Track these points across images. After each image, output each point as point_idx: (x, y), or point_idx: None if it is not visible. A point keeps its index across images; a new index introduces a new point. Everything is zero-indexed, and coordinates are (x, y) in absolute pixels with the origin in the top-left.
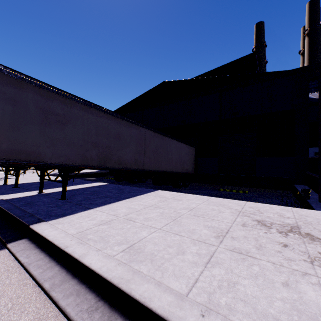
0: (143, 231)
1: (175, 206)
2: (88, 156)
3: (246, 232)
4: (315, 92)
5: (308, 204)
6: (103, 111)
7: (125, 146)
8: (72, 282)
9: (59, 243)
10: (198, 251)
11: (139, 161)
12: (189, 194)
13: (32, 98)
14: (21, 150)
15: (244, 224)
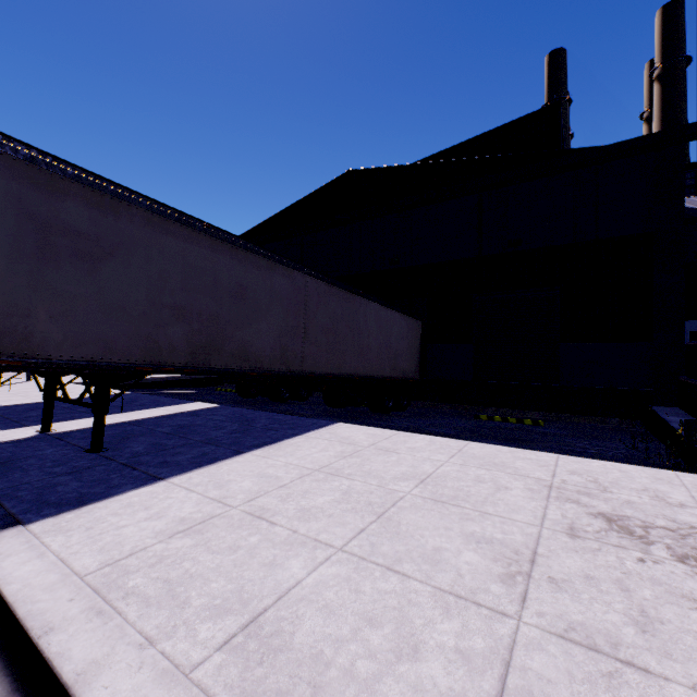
0: (294, 560)
1: (381, 471)
2: (161, 340)
3: (587, 561)
4: (692, 196)
5: None
6: (200, 229)
7: (256, 316)
8: None
9: (30, 611)
10: (461, 642)
11: (291, 353)
12: (413, 435)
13: (7, 189)
14: None
15: (573, 531)
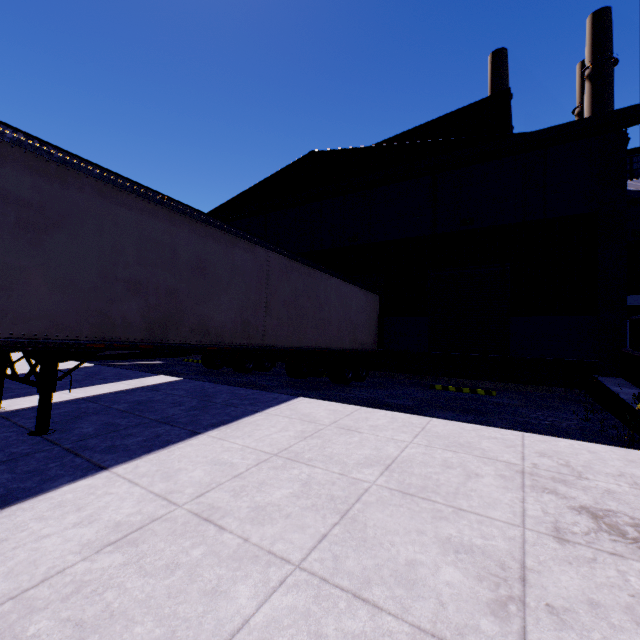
0: (242, 585)
1: (344, 455)
2: (114, 315)
3: (585, 578)
4: (629, 180)
5: None
6: (158, 201)
7: (217, 290)
8: None
9: None
10: None
11: (253, 327)
12: (374, 411)
13: None
14: None
15: (559, 533)
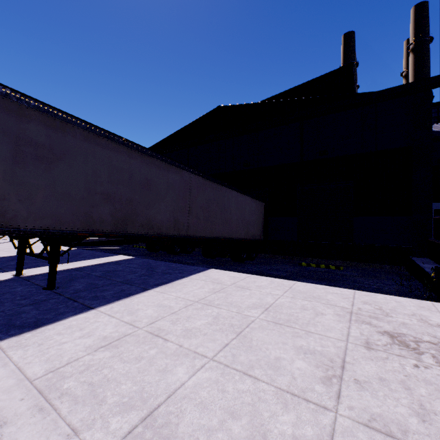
0: (180, 367)
1: (239, 302)
2: (94, 215)
3: (380, 367)
4: (435, 123)
5: None
6: (121, 142)
7: (158, 199)
8: None
9: None
10: (296, 430)
11: (180, 223)
12: (259, 277)
13: None
14: None
15: (368, 344)
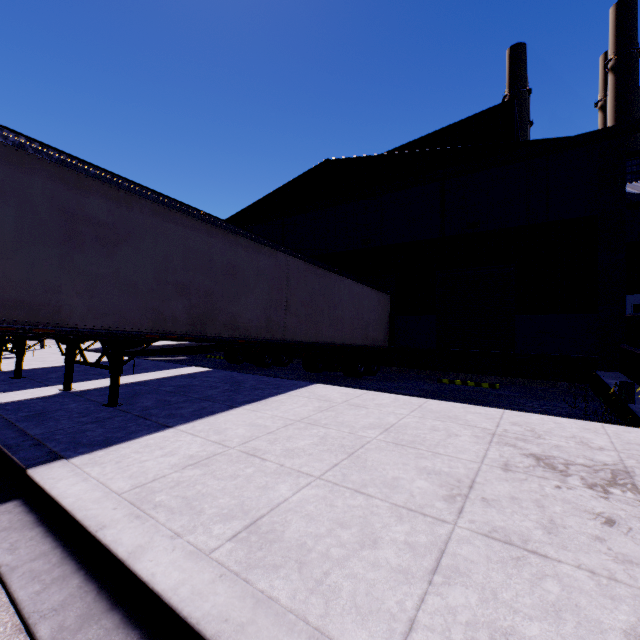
0: (282, 485)
1: (352, 422)
2: (166, 312)
3: (514, 487)
4: (636, 182)
5: (632, 415)
6: (198, 217)
7: (245, 291)
8: (108, 622)
9: (86, 515)
10: (409, 538)
11: (275, 323)
12: (380, 394)
13: (43, 188)
14: (18, 300)
15: (507, 466)
